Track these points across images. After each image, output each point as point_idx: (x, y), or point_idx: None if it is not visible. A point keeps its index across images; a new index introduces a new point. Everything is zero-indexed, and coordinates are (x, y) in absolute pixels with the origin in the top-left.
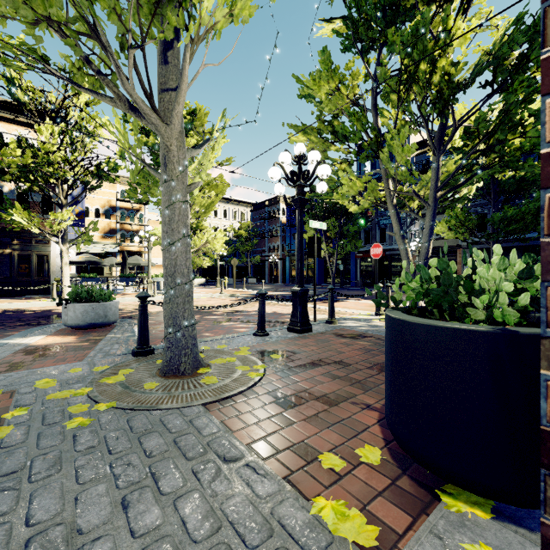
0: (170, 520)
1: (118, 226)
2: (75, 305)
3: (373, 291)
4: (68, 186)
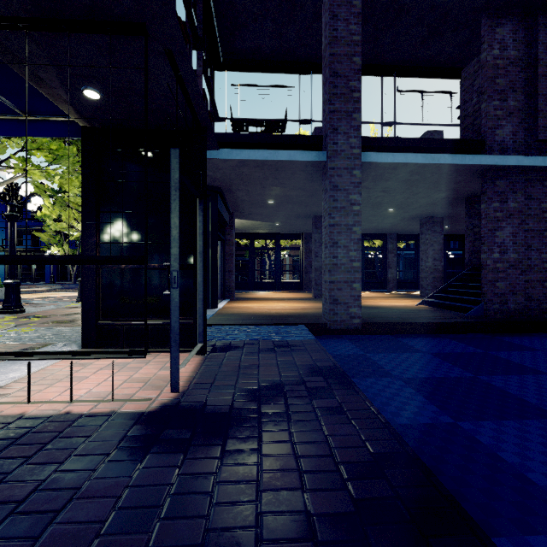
0: None
1: None
2: None
3: None
4: None
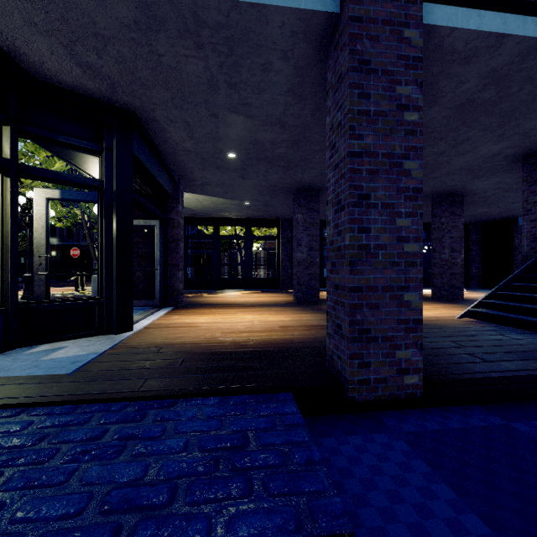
0: None
1: None
2: None
3: (74, 277)
4: None
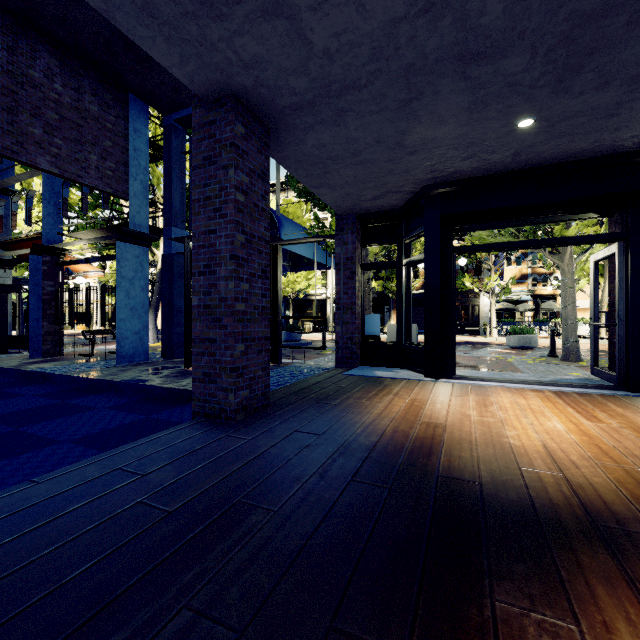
0: (556, 370)
1: (529, 271)
2: (513, 336)
3: None
4: (495, 256)
